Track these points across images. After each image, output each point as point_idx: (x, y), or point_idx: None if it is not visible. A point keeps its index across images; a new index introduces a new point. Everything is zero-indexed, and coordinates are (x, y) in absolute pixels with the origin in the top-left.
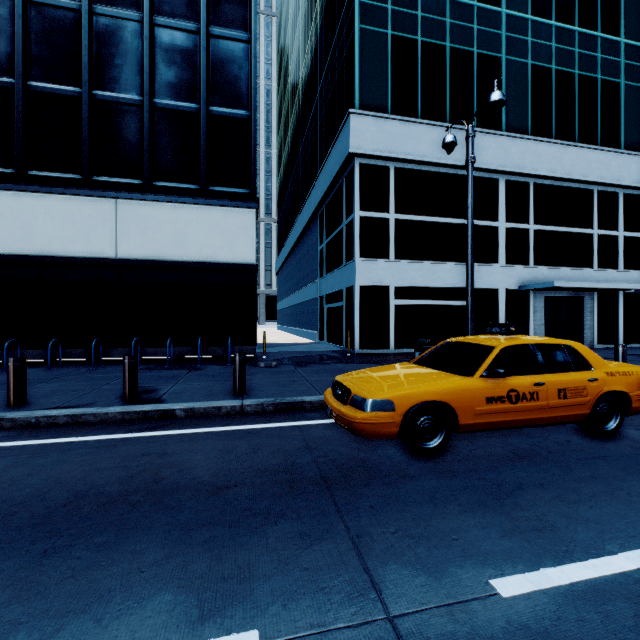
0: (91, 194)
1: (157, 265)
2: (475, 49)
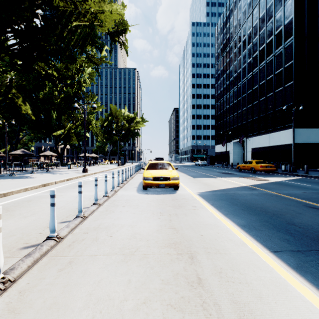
0: (265, 134)
1: (274, 146)
2: None
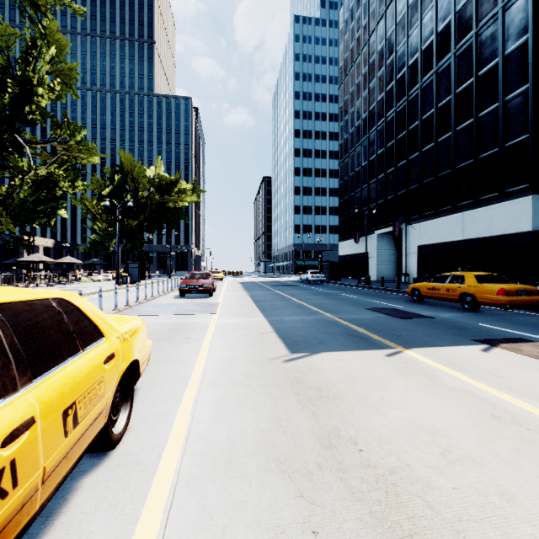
0: (454, 213)
1: (478, 240)
2: None
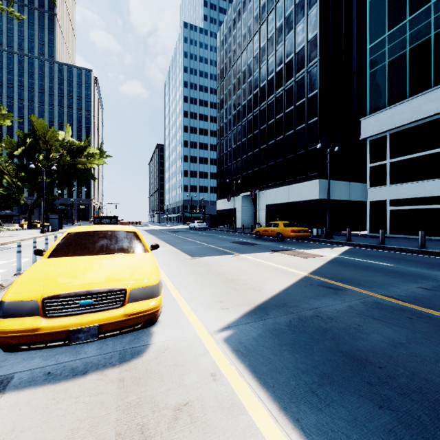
0: (284, 186)
1: (295, 203)
2: None
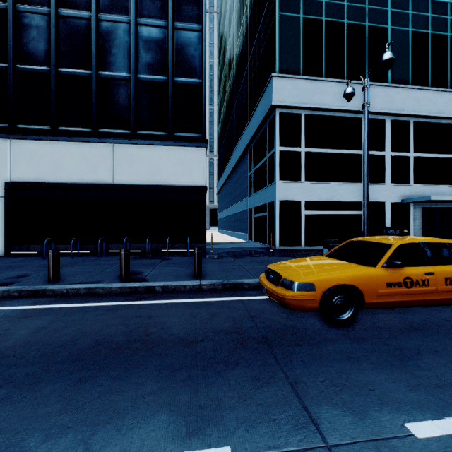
0: (97, 141)
1: (139, 188)
2: (366, 23)
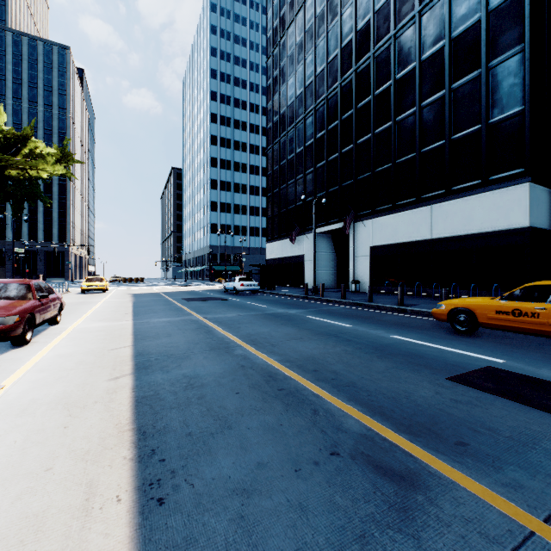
0: (419, 206)
1: (452, 239)
2: None
